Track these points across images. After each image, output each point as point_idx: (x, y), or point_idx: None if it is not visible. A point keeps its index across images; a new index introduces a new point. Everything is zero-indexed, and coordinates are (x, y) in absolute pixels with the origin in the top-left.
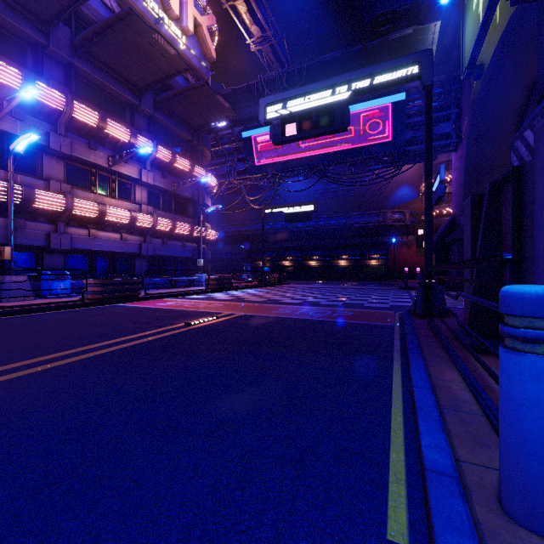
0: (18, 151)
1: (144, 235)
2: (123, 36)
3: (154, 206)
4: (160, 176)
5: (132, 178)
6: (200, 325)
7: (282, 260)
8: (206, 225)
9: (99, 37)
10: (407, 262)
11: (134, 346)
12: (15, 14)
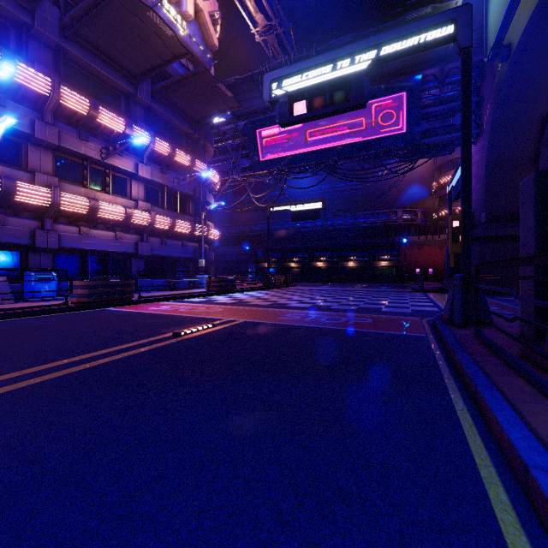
0: None
1: (140, 234)
2: (115, 14)
3: (152, 203)
4: (158, 171)
5: (127, 172)
6: (191, 335)
7: (288, 261)
8: (209, 224)
9: (89, 16)
10: (419, 263)
11: (99, 366)
12: None
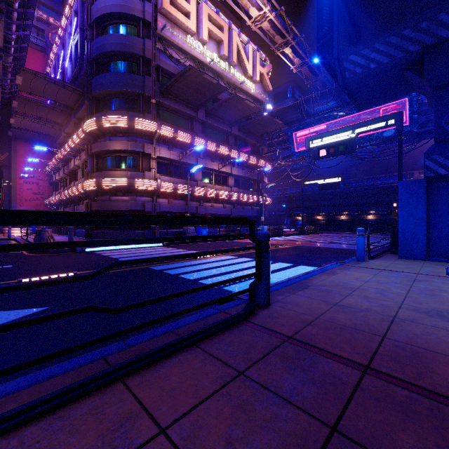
0: (192, 172)
1: (233, 204)
2: (229, 104)
3: (237, 187)
4: (240, 169)
5: (227, 173)
6: (281, 247)
7: (316, 215)
8: (265, 195)
9: (219, 108)
10: None
11: None
12: (186, 108)
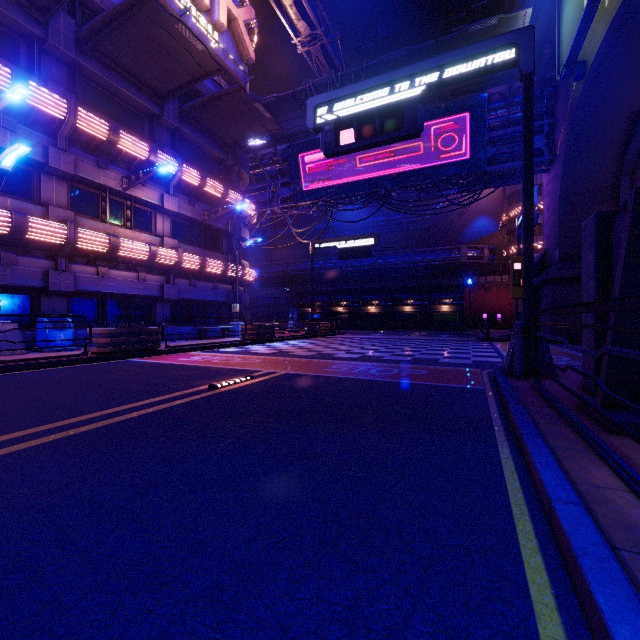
0: (5, 168)
1: (166, 275)
2: (139, 27)
3: (179, 240)
4: (186, 202)
5: (152, 204)
6: (228, 387)
7: (335, 306)
8: (244, 263)
9: (109, 29)
10: (486, 307)
11: (134, 419)
12: None
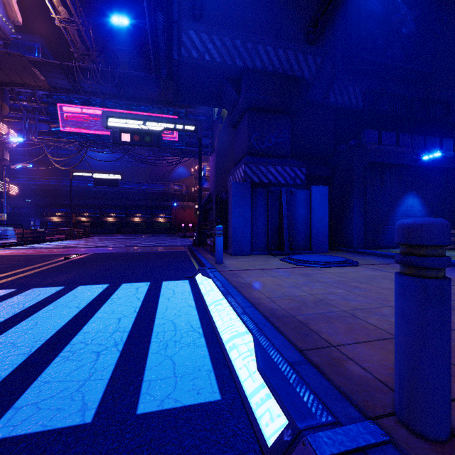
0: None
1: None
2: None
3: None
4: None
5: None
6: (75, 258)
7: (78, 216)
8: (6, 180)
9: None
10: (184, 220)
11: (56, 266)
12: None
